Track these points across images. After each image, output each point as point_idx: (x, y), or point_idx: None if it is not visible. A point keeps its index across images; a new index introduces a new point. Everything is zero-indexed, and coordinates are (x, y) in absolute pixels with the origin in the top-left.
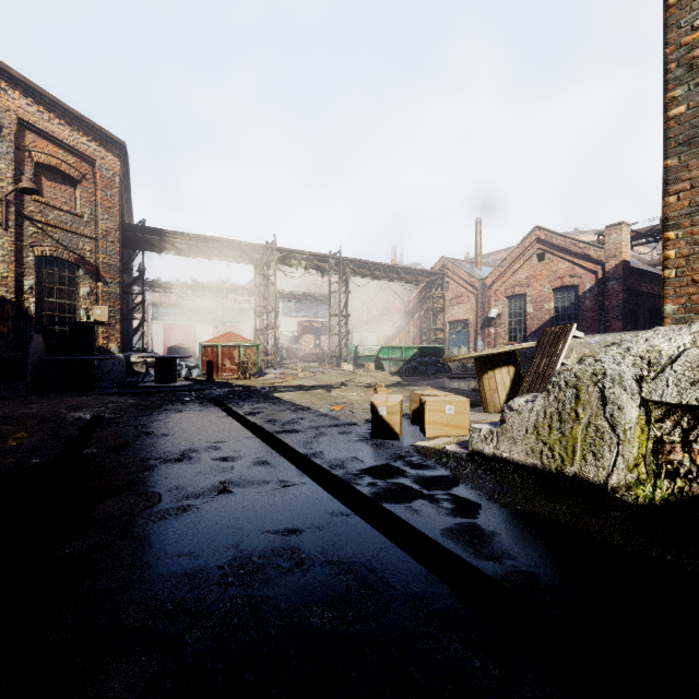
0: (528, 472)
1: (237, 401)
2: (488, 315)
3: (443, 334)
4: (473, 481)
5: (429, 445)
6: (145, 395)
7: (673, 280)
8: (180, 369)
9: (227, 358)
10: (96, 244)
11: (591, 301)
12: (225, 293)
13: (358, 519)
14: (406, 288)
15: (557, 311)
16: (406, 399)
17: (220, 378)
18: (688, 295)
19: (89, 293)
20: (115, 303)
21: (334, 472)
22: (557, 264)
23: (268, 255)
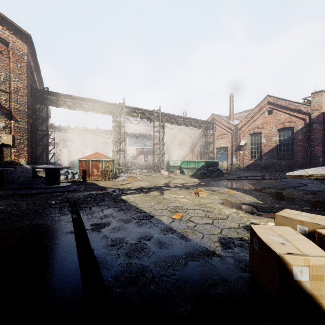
0: None
1: (91, 205)
2: (240, 144)
3: (213, 154)
4: None
5: None
6: (29, 196)
7: None
8: (67, 174)
9: (95, 168)
10: (10, 96)
11: (301, 136)
12: (98, 133)
13: None
14: (192, 131)
15: (280, 142)
16: (224, 201)
17: (90, 180)
18: None
19: (4, 127)
20: (23, 134)
21: None
22: (280, 116)
23: (120, 110)
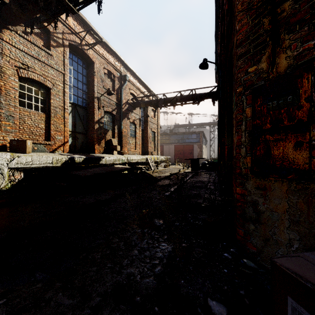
0: None
1: None
2: None
3: None
4: None
5: None
6: None
7: None
8: None
9: None
10: None
11: None
12: None
13: None
14: None
15: None
16: None
17: None
18: None
19: None
20: None
21: None
22: None
23: None
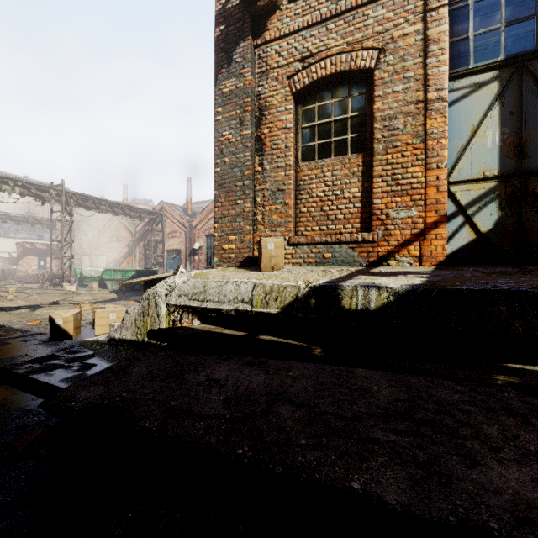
0: (132, 344)
1: None
2: (193, 247)
3: (163, 259)
4: (103, 354)
5: (92, 339)
6: None
7: (217, 246)
8: None
9: None
10: None
11: None
12: None
13: (5, 385)
14: (134, 221)
15: None
16: None
17: None
18: (221, 254)
19: None
20: None
21: (1, 365)
22: None
23: None
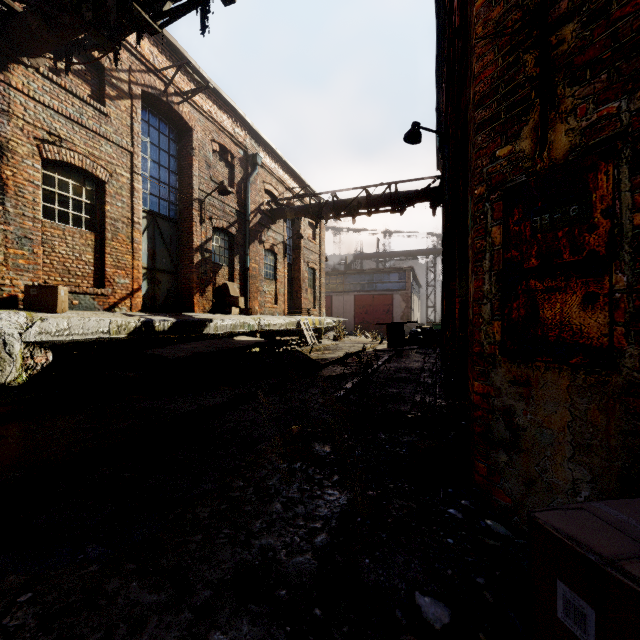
0: None
1: None
2: None
3: None
4: None
5: None
6: None
7: None
8: None
9: None
10: None
11: None
12: None
13: None
14: None
15: None
16: None
17: None
18: None
19: None
20: None
21: None
22: None
23: None
